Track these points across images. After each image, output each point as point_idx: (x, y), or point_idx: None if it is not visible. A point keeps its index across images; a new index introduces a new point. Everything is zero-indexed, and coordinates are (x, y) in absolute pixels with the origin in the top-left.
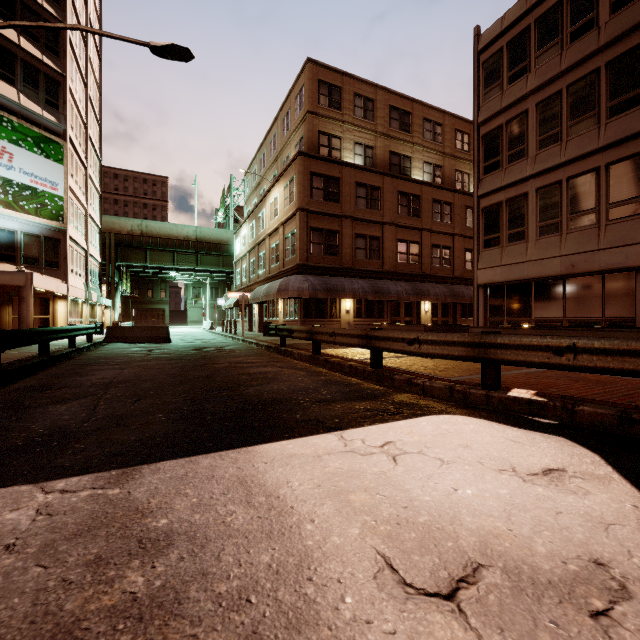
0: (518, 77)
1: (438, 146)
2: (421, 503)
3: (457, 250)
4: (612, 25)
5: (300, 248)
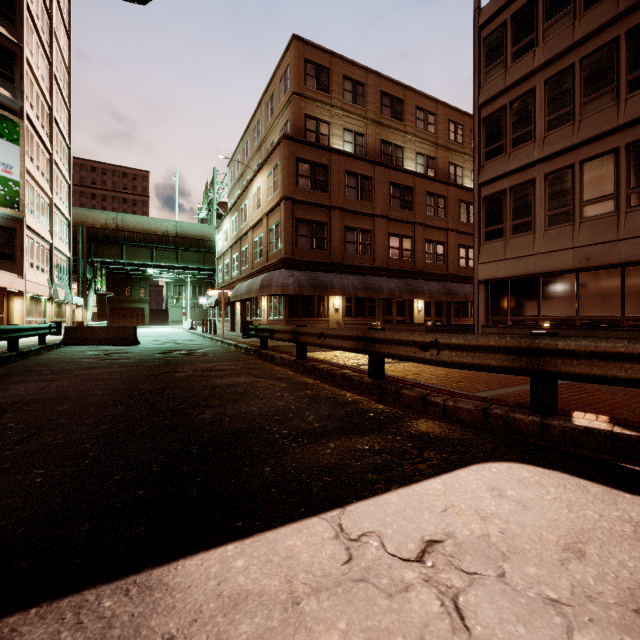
0: (524, 52)
1: (431, 136)
2: None
3: (451, 246)
4: None
5: (285, 240)
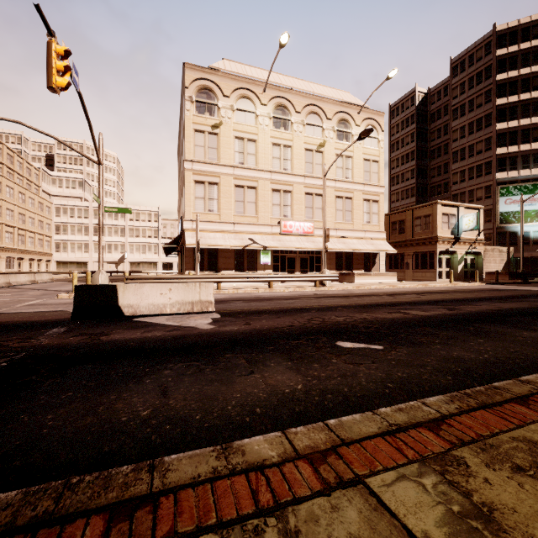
0: None
1: None
2: None
3: None
4: None
5: None
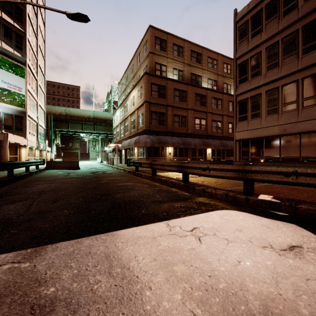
0: (256, 34)
1: (215, 70)
2: (219, 272)
3: (224, 123)
4: (305, 7)
5: (146, 121)
